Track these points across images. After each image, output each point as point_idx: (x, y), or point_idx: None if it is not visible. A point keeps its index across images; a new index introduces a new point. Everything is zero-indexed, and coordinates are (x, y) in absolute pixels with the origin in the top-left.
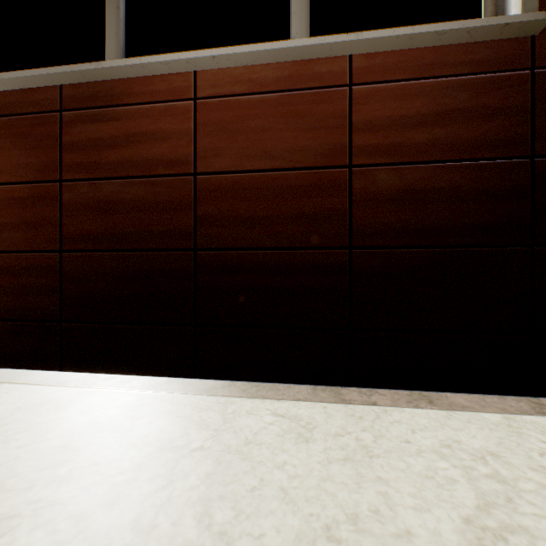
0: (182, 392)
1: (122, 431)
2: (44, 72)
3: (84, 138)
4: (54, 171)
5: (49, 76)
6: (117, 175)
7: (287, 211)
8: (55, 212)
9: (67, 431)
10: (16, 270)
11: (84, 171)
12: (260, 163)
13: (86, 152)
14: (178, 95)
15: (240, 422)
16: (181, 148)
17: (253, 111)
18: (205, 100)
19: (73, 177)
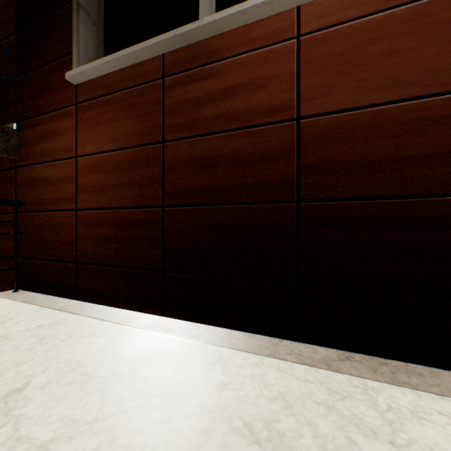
0: (295, 360)
1: (263, 417)
2: (152, 42)
3: (182, 99)
4: (157, 133)
5: (154, 46)
6: (213, 130)
7: (424, 149)
8: (158, 170)
9: (201, 404)
10: (127, 223)
11: (182, 131)
12: (384, 94)
13: (185, 112)
14: (278, 36)
15: (417, 433)
16: (281, 93)
17: (374, 34)
18: (309, 35)
19: (173, 137)
